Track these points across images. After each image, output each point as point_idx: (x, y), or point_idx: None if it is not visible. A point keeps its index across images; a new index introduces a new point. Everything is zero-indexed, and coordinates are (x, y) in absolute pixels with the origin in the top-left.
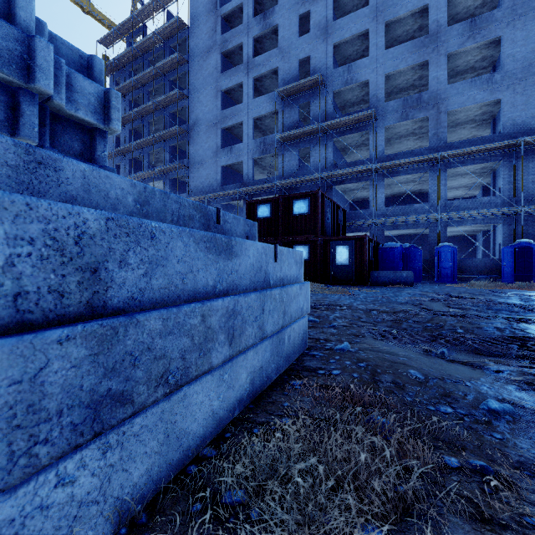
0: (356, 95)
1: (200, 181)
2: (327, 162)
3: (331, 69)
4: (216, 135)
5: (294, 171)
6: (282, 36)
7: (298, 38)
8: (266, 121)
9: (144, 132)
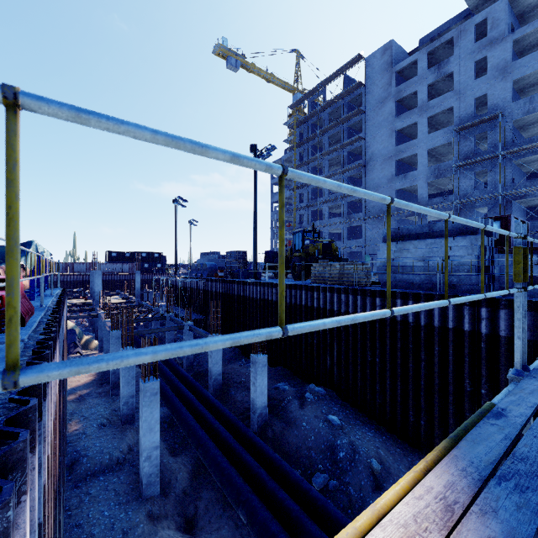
0: (537, 117)
1: (375, 203)
2: (505, 181)
3: (510, 103)
4: (391, 166)
5: (470, 190)
6: (457, 81)
7: (473, 80)
8: (437, 149)
9: (324, 168)
